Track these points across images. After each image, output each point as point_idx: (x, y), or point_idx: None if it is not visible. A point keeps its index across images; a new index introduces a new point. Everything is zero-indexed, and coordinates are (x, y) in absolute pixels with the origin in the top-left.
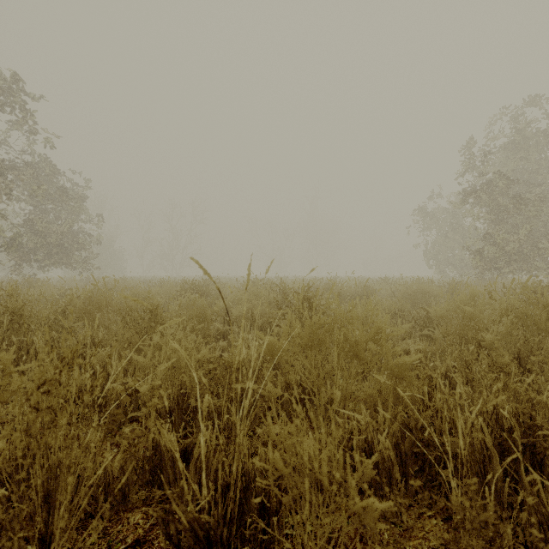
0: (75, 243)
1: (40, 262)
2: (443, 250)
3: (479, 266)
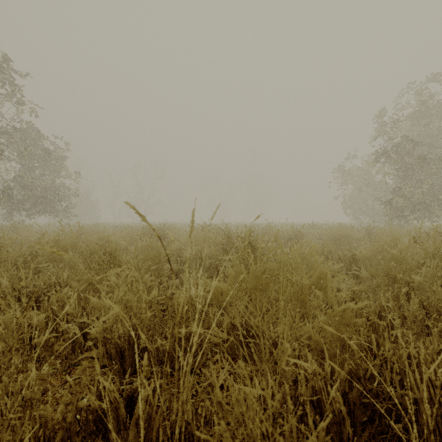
0: (56, 195)
1: (28, 210)
2: (358, 201)
3: (389, 214)
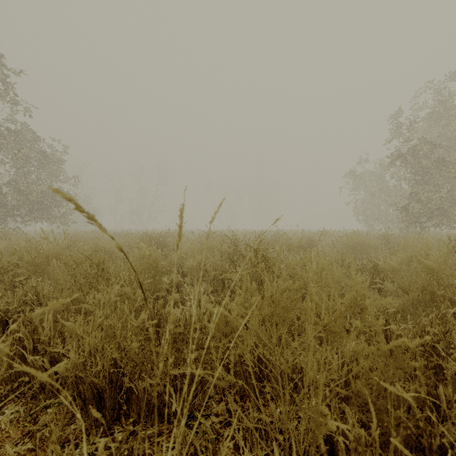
0: (53, 200)
1: (23, 217)
2: (370, 207)
3: (404, 220)
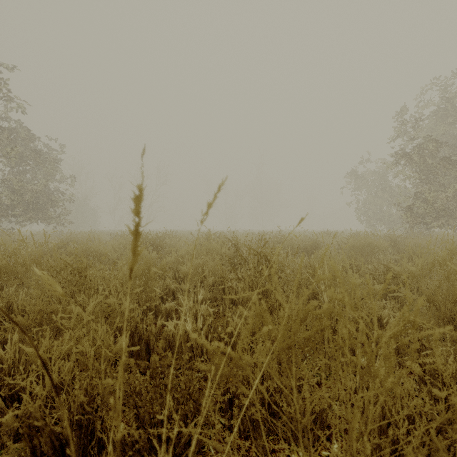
0: (49, 200)
1: (17, 217)
2: (372, 208)
3: (409, 221)
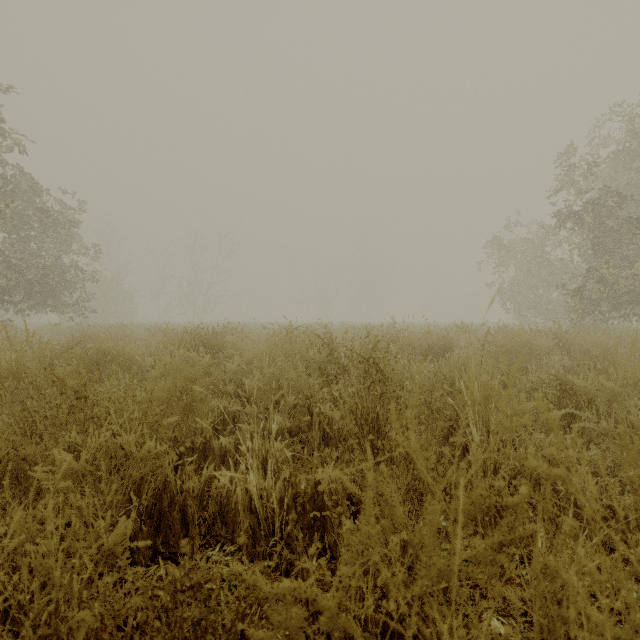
0: (63, 280)
1: (16, 304)
2: (523, 291)
3: (577, 309)
